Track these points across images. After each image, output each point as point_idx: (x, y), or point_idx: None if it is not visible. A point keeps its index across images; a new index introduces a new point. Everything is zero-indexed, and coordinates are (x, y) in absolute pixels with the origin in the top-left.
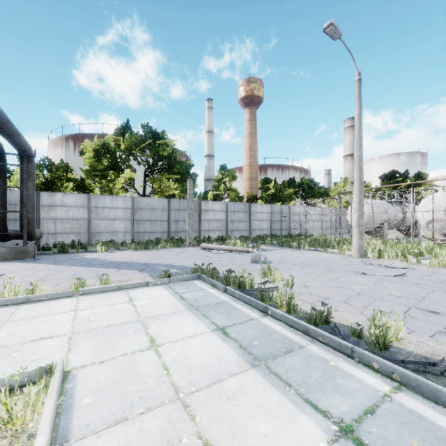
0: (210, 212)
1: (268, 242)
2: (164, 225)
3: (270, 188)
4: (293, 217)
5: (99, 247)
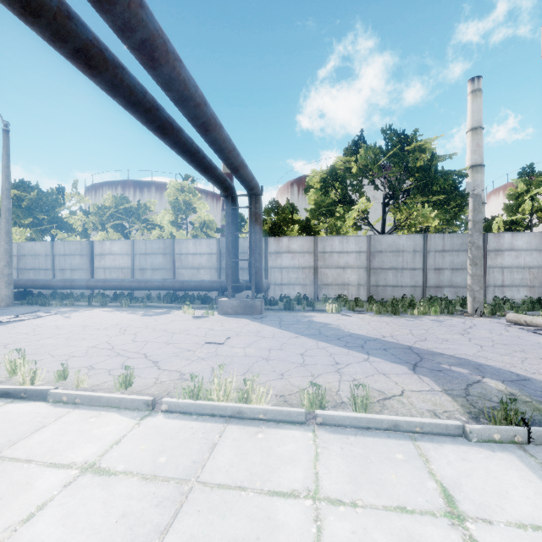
0: (505, 253)
1: None
2: (417, 276)
3: None
4: None
5: (328, 305)
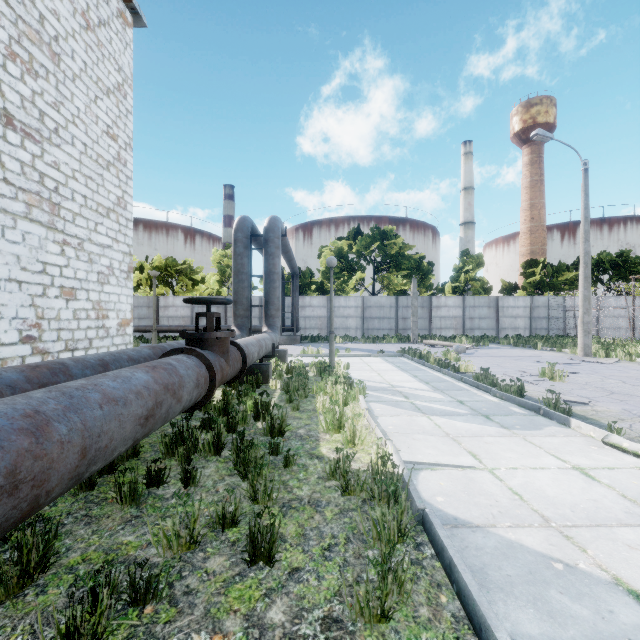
0: (442, 309)
1: (504, 342)
2: (392, 322)
3: (534, 274)
4: (572, 312)
5: (338, 339)
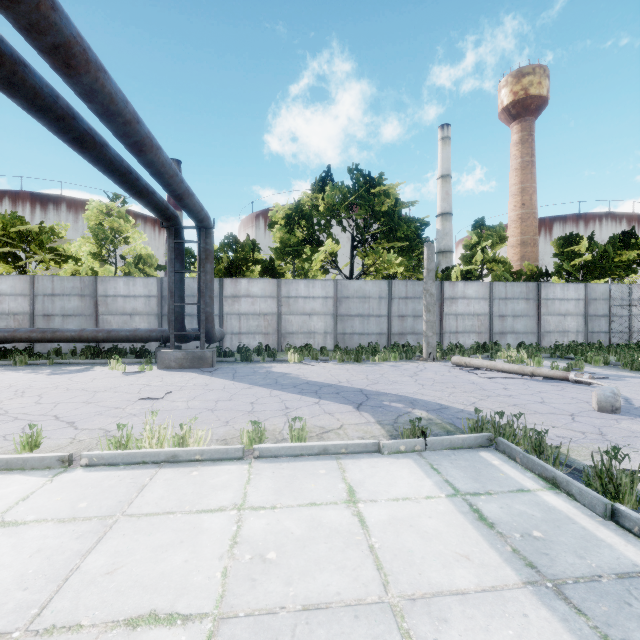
0: (459, 301)
1: (597, 359)
2: (382, 323)
3: (579, 253)
4: (639, 308)
5: (290, 354)
